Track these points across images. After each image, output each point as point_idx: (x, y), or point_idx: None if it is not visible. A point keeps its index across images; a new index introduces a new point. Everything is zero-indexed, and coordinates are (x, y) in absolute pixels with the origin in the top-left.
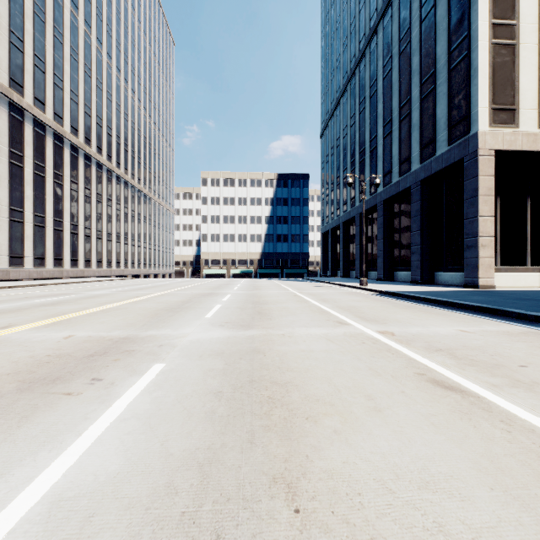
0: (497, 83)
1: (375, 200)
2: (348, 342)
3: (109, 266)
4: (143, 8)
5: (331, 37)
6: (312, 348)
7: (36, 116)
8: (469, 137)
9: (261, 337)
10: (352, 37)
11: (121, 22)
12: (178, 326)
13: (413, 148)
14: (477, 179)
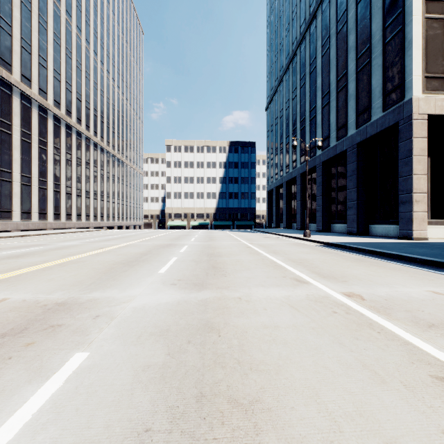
0: (429, 54)
1: (314, 162)
2: (317, 312)
3: (87, 219)
4: (116, 3)
5: (275, 24)
6: (276, 321)
7: (23, 91)
8: (403, 103)
9: (216, 303)
10: (293, 23)
11: (98, 13)
12: (127, 286)
13: (349, 115)
14: (411, 140)
